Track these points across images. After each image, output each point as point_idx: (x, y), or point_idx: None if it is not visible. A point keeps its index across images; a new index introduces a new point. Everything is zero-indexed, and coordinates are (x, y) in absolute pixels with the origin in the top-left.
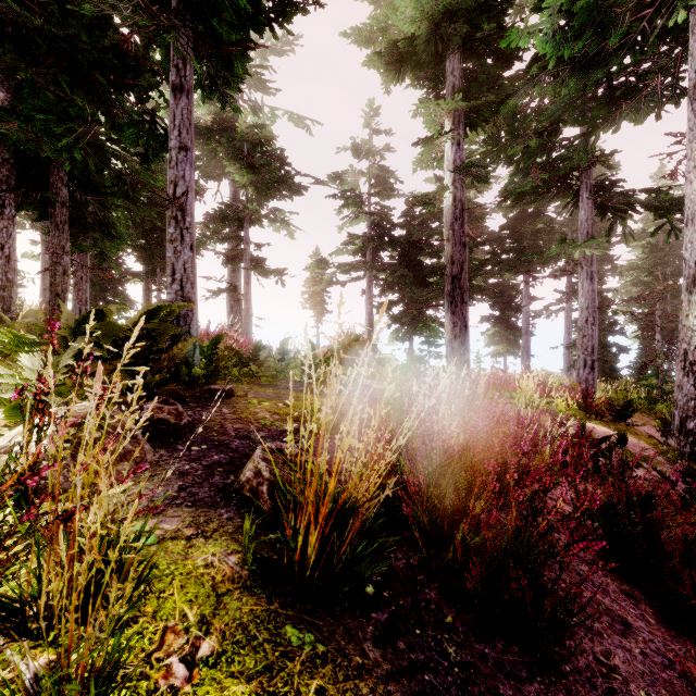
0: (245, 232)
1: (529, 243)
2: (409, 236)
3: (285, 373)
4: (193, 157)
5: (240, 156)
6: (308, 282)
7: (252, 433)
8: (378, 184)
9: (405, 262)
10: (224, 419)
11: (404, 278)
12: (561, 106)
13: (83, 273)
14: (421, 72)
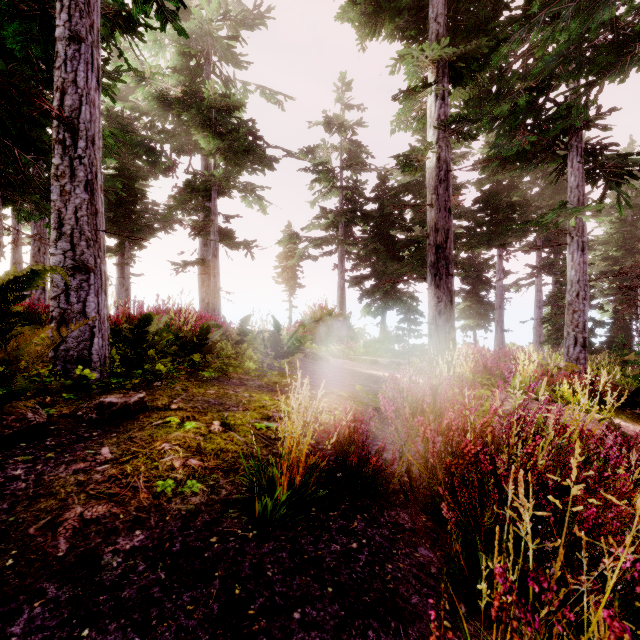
0: (212, 202)
1: (504, 215)
2: (381, 210)
3: (241, 361)
4: (95, 58)
5: (207, 122)
6: (280, 256)
7: (114, 537)
8: (350, 158)
9: (377, 236)
10: (83, 483)
11: (376, 252)
12: (557, 56)
13: (40, 245)
14: (401, 20)
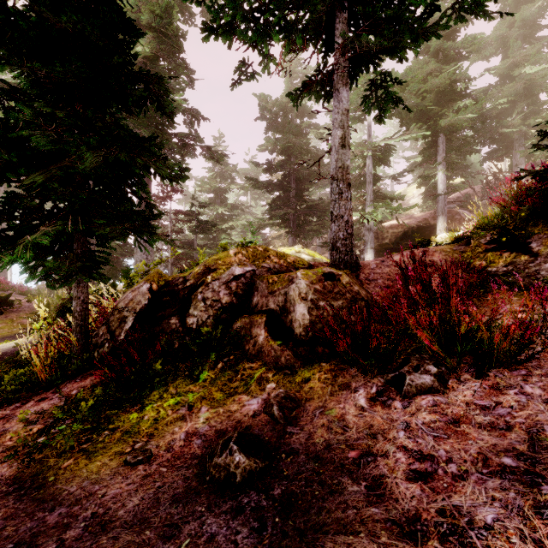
0: None
1: None
2: None
3: None
4: None
5: None
6: None
7: None
8: None
9: None
10: None
11: None
12: None
13: None
14: None
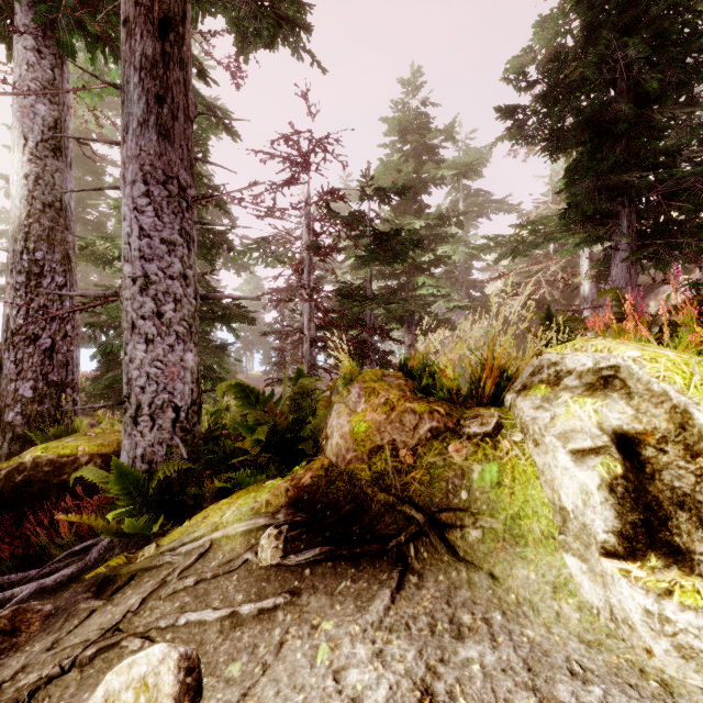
0: None
1: None
2: None
3: None
4: None
5: None
6: None
7: None
8: None
9: None
10: None
11: None
12: None
13: None
14: None
